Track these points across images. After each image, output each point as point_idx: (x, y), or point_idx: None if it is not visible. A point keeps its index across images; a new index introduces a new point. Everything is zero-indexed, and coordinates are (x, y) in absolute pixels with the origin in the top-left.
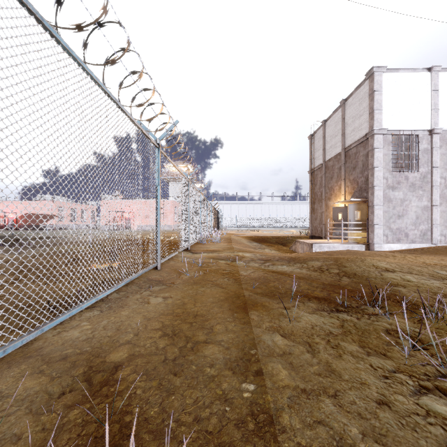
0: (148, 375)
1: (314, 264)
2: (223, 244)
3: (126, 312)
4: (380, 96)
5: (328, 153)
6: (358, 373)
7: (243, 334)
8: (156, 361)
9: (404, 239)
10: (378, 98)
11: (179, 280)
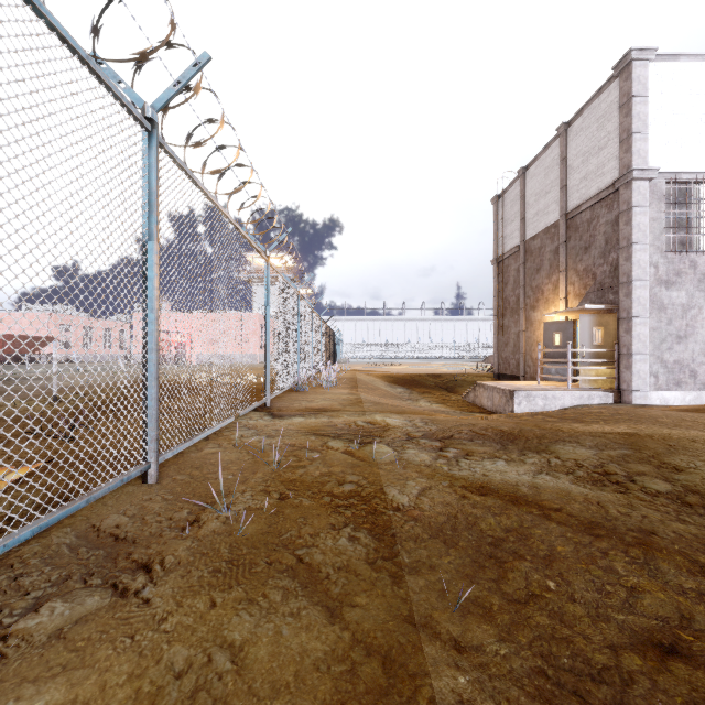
0: None
1: (577, 456)
2: (342, 391)
3: None
4: (645, 106)
5: (531, 225)
6: None
7: None
8: None
9: (689, 381)
10: (641, 111)
11: (181, 547)
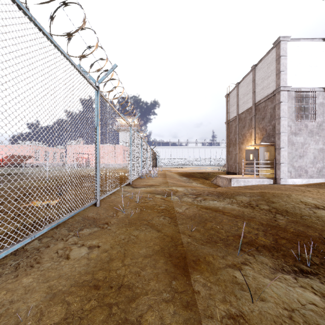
0: None
1: (242, 199)
2: (160, 178)
3: (28, 279)
4: (286, 60)
5: (241, 107)
6: None
7: None
8: None
9: (304, 174)
10: (284, 62)
11: (114, 220)
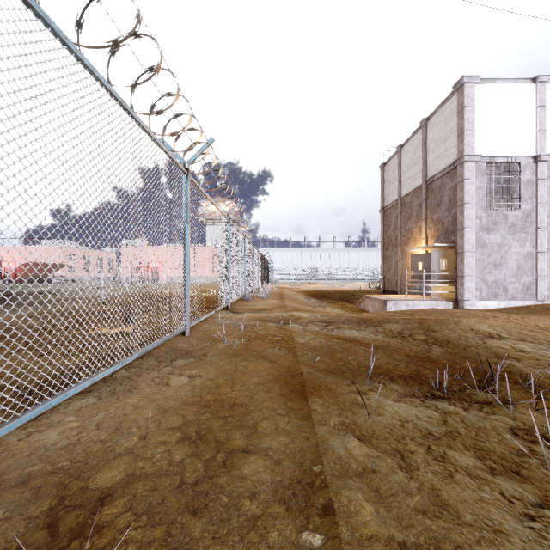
0: (150, 515)
1: (392, 327)
2: (274, 300)
3: (133, 400)
4: (472, 113)
5: (405, 186)
6: (486, 510)
7: (301, 438)
8: (166, 487)
9: (502, 294)
10: (470, 116)
11: (214, 350)
